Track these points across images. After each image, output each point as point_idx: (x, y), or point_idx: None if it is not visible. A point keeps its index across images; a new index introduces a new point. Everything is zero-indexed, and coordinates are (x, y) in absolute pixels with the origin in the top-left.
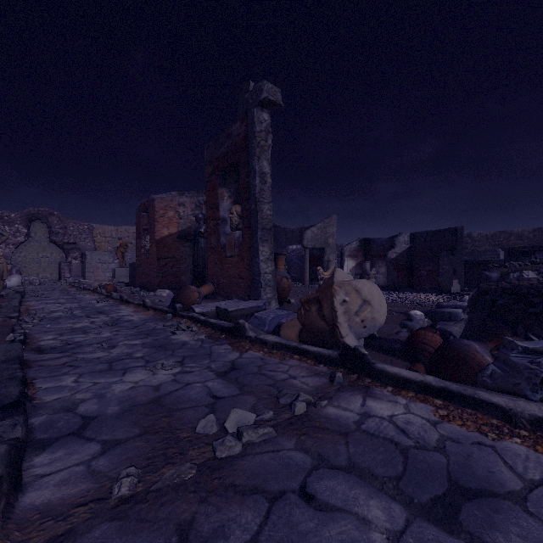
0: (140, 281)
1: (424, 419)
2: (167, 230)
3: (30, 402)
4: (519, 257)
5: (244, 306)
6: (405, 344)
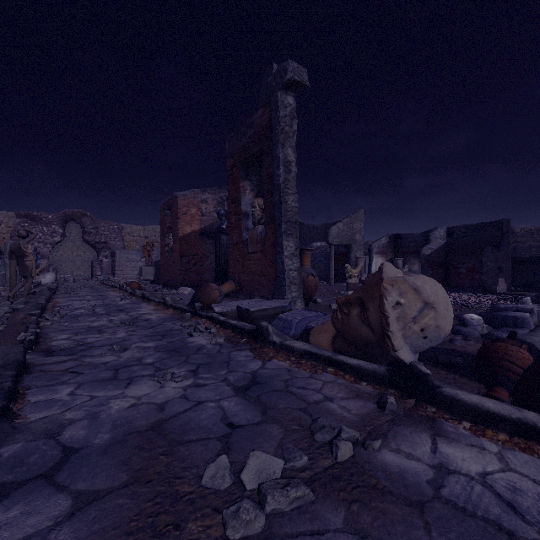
0: (164, 278)
1: (538, 484)
2: (190, 227)
3: (11, 422)
4: None
5: (267, 306)
6: (477, 359)
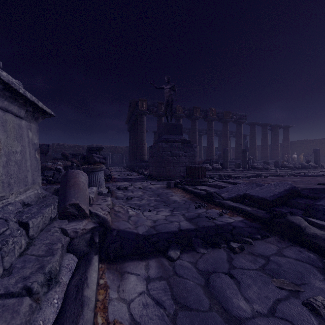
0: None
1: None
2: None
3: None
4: (75, 157)
5: None
6: None
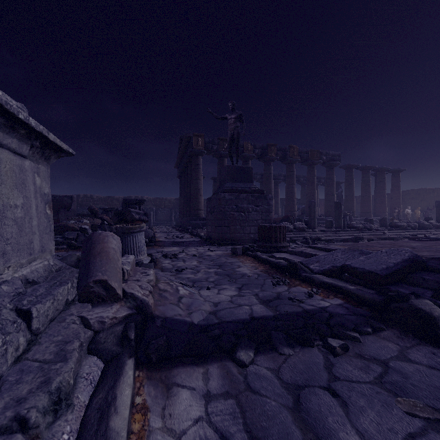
0: None
1: None
2: None
3: None
4: (107, 213)
5: None
6: None
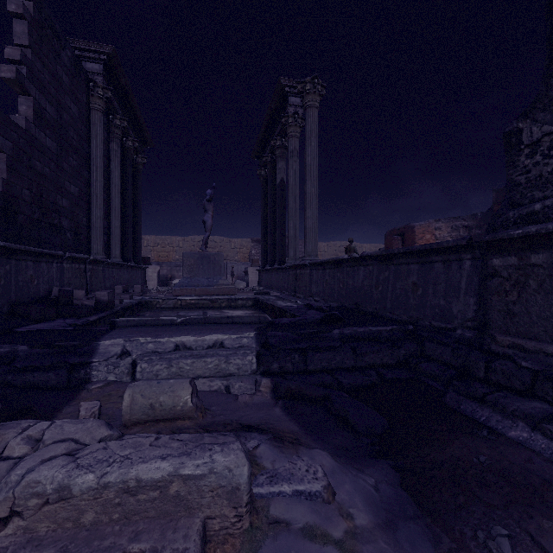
0: None
1: None
2: None
3: None
4: None
5: None
6: None
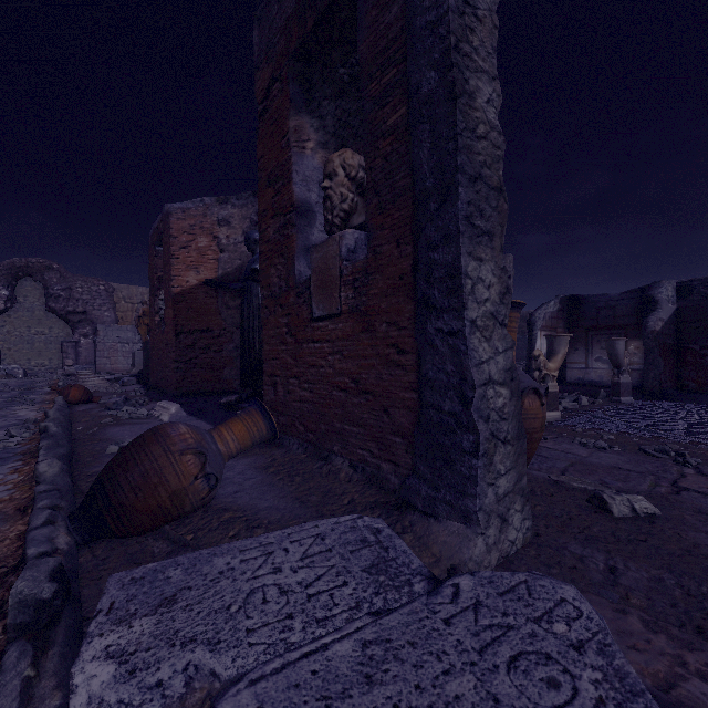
0: (154, 375)
1: None
2: (195, 274)
3: None
4: None
5: None
6: None
